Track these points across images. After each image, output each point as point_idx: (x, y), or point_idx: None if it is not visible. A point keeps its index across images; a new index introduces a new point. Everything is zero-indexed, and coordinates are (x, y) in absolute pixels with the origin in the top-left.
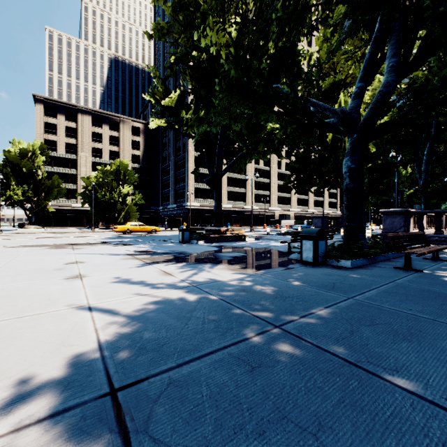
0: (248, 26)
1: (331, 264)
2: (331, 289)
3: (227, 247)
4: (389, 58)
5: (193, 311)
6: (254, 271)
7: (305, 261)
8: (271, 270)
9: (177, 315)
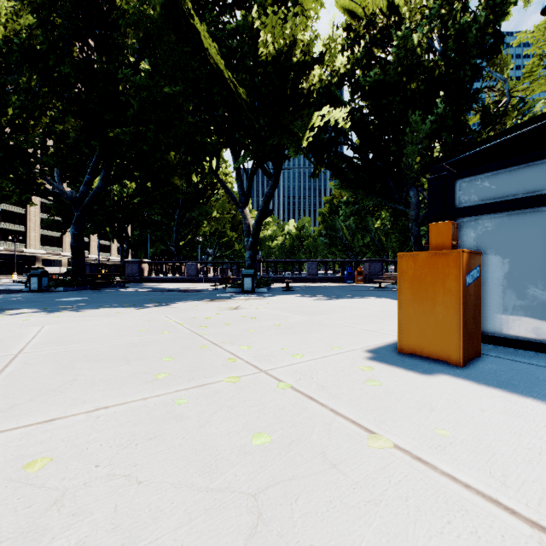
0: None
1: (52, 291)
2: (36, 295)
3: None
4: (104, 170)
5: None
6: None
7: (33, 290)
8: (2, 295)
9: None
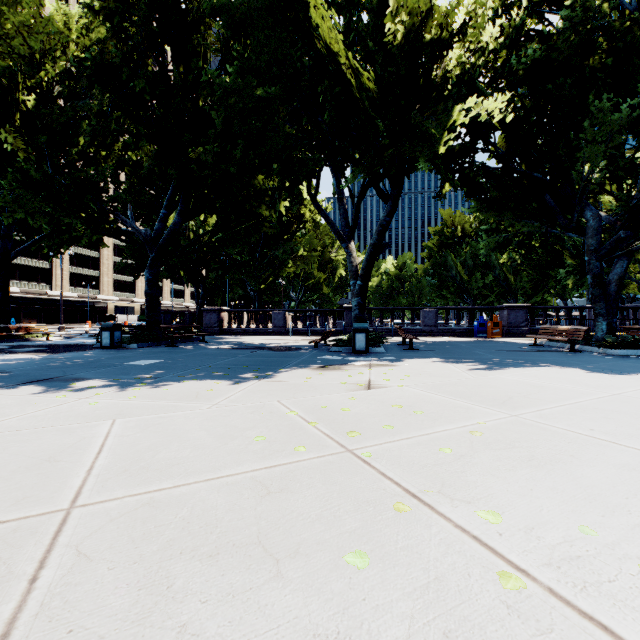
0: (53, 101)
1: (125, 347)
2: (108, 354)
3: (22, 345)
4: (181, 202)
5: (11, 364)
6: (56, 353)
7: (105, 346)
8: (72, 352)
9: (1, 365)
